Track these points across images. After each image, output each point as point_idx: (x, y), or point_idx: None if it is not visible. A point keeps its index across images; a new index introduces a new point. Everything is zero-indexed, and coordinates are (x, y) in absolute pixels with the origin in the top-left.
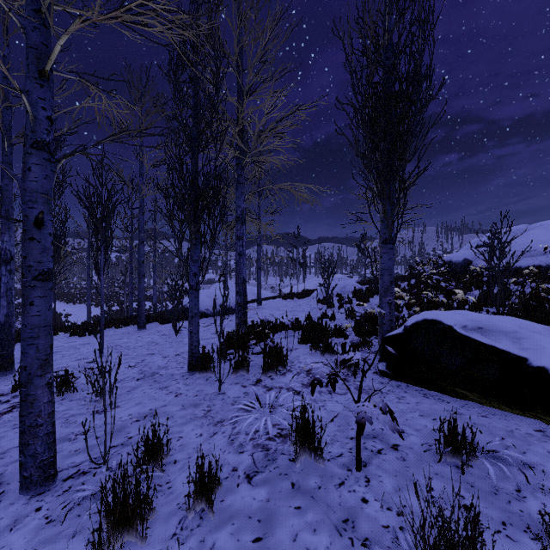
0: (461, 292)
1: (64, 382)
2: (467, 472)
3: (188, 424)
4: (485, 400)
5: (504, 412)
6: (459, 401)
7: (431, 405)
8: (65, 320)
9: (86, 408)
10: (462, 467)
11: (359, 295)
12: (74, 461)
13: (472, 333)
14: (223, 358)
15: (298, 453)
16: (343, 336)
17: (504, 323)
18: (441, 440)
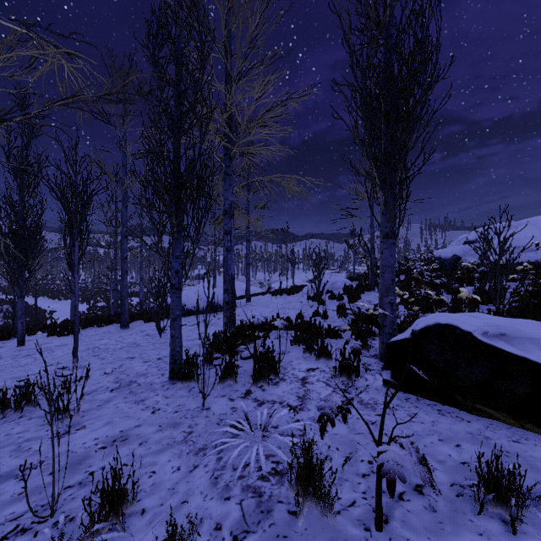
0: (466, 291)
1: (23, 396)
2: (519, 530)
3: (164, 453)
4: (515, 421)
5: (537, 435)
6: (481, 420)
7: (450, 425)
8: (49, 316)
9: (45, 429)
10: (513, 525)
11: (350, 291)
12: (14, 511)
13: (495, 341)
14: (208, 364)
15: (300, 505)
16: (338, 337)
17: (529, 328)
18: (473, 477)
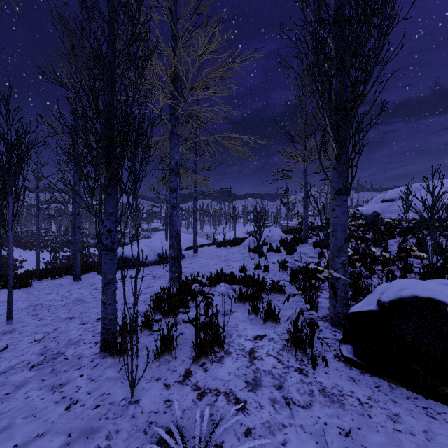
0: (415, 249)
1: None
2: None
3: None
4: None
5: None
6: None
7: None
8: (19, 265)
9: None
10: None
11: (287, 244)
12: None
13: None
14: (147, 329)
15: None
16: (282, 293)
17: None
18: None
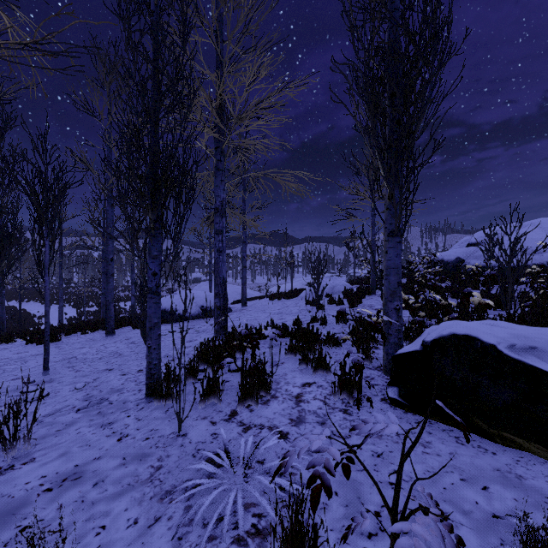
0: (478, 295)
1: None
2: None
3: (122, 498)
4: None
5: None
6: (509, 451)
7: (472, 458)
8: (38, 322)
9: None
10: None
11: (350, 295)
12: None
13: (525, 356)
14: (192, 378)
15: None
16: (337, 345)
17: None
18: (510, 537)
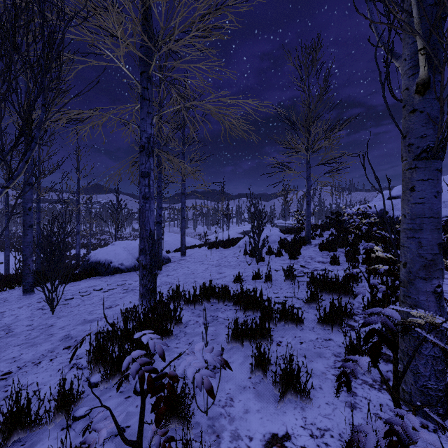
0: None
1: None
2: None
3: None
4: None
5: None
6: None
7: None
8: None
9: None
10: None
11: (289, 246)
12: None
13: None
14: (64, 413)
15: None
16: (297, 323)
17: None
18: None
